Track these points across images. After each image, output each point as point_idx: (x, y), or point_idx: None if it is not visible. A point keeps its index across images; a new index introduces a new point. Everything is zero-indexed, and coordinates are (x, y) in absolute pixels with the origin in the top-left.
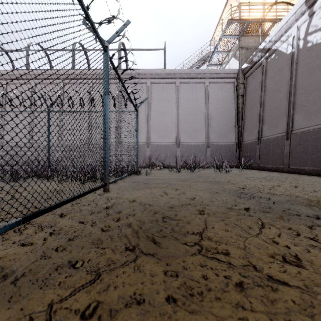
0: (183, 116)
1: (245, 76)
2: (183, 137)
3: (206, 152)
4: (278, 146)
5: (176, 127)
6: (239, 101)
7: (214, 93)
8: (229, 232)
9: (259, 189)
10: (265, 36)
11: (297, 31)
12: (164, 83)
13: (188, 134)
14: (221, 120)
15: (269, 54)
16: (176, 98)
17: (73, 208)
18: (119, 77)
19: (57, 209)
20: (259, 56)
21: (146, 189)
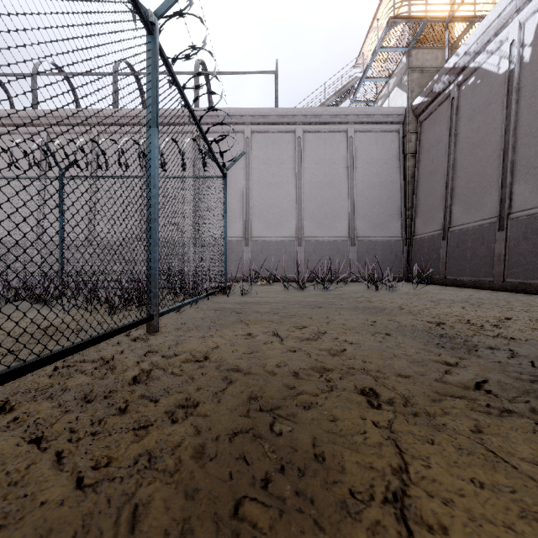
0: (308, 190)
1: (418, 120)
2: (308, 227)
3: (350, 253)
4: (482, 243)
5: (297, 209)
6: (408, 163)
7: (363, 149)
8: (495, 501)
9: (473, 326)
10: (454, 49)
11: (518, 31)
12: (275, 131)
13: (318, 222)
14: (377, 198)
15: (463, 78)
16: (297, 158)
17: (49, 384)
18: (185, 101)
19: (7, 386)
20: (444, 82)
21: (238, 327)
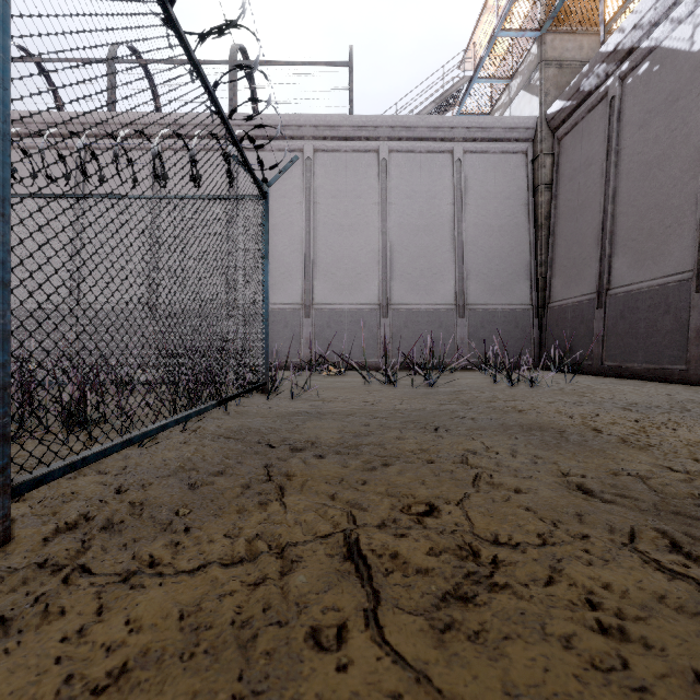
0: (397, 235)
1: (555, 136)
2: (397, 289)
3: (458, 328)
4: (665, 311)
5: (381, 263)
6: (540, 198)
7: (476, 177)
8: None
9: None
10: (606, 35)
11: None
12: (348, 150)
13: (411, 283)
14: (496, 248)
15: (630, 66)
16: (381, 189)
17: None
18: None
19: None
20: (599, 74)
21: (255, 508)
